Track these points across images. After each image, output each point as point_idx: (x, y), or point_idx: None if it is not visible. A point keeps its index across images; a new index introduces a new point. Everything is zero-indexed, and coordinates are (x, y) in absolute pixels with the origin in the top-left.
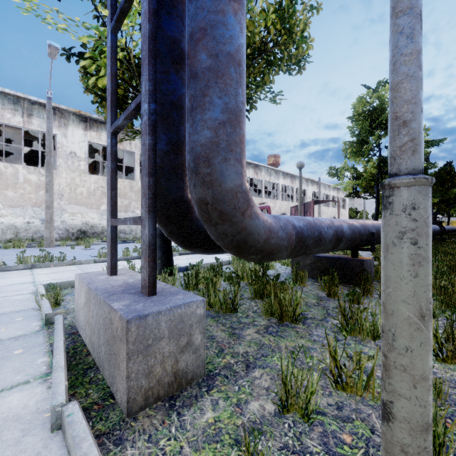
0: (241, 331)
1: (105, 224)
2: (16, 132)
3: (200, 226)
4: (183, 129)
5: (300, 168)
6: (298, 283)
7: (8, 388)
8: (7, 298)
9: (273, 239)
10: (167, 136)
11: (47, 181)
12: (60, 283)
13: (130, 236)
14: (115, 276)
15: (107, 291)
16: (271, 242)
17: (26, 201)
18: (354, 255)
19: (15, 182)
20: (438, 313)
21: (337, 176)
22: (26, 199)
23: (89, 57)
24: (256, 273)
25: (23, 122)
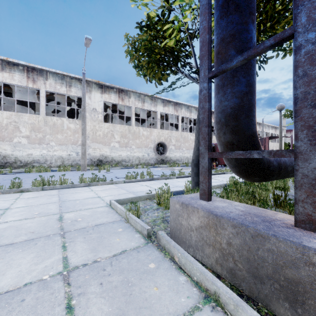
0: None
1: (113, 156)
2: (61, 97)
3: (264, 158)
4: (255, 72)
5: (280, 110)
6: None
7: (188, 314)
8: (94, 209)
9: None
10: (246, 79)
11: (82, 127)
12: (123, 200)
13: (129, 163)
14: (211, 201)
15: (252, 222)
16: None
17: (68, 141)
18: None
19: (62, 129)
20: None
21: (291, 116)
22: (68, 140)
23: (153, 27)
24: (278, 197)
25: (66, 90)
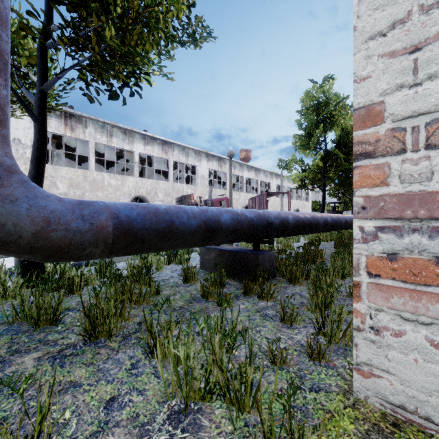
0: (18, 357)
1: None
2: None
3: None
4: None
5: (230, 157)
6: (112, 289)
7: None
8: None
9: (55, 232)
10: None
11: None
12: None
13: None
14: None
15: None
16: (52, 236)
17: None
18: (255, 248)
19: None
20: (293, 320)
21: (287, 168)
22: None
23: None
24: (139, 270)
25: None
